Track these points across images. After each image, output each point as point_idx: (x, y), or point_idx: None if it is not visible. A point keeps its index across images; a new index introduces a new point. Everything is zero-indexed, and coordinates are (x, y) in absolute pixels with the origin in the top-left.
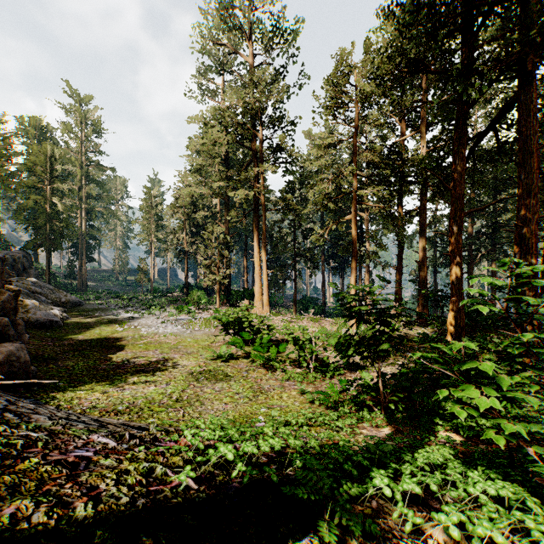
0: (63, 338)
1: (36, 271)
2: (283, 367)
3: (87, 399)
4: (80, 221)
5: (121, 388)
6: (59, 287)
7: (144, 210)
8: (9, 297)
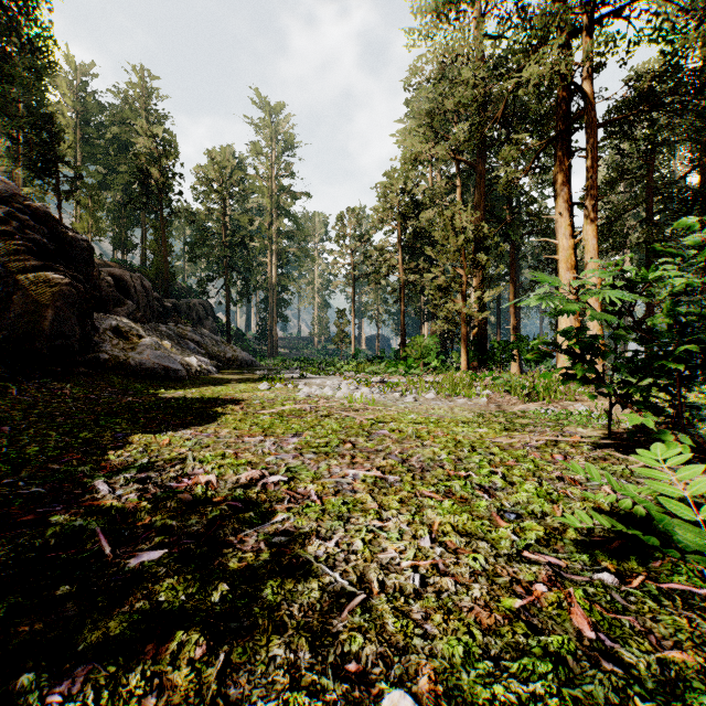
0: (142, 392)
1: (214, 324)
2: None
3: None
4: (270, 267)
5: None
6: (246, 351)
7: (342, 238)
8: None
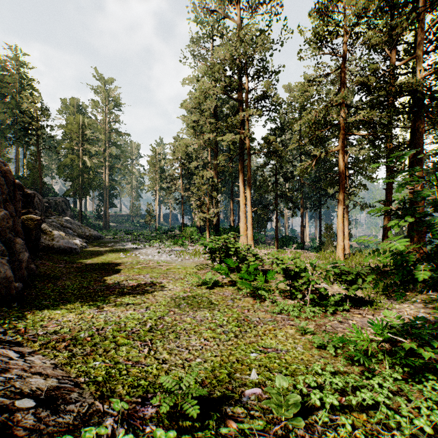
0: (74, 262)
1: (71, 213)
2: (272, 297)
3: (57, 320)
4: (104, 175)
5: (99, 310)
6: (89, 226)
7: (150, 164)
8: (5, 215)
